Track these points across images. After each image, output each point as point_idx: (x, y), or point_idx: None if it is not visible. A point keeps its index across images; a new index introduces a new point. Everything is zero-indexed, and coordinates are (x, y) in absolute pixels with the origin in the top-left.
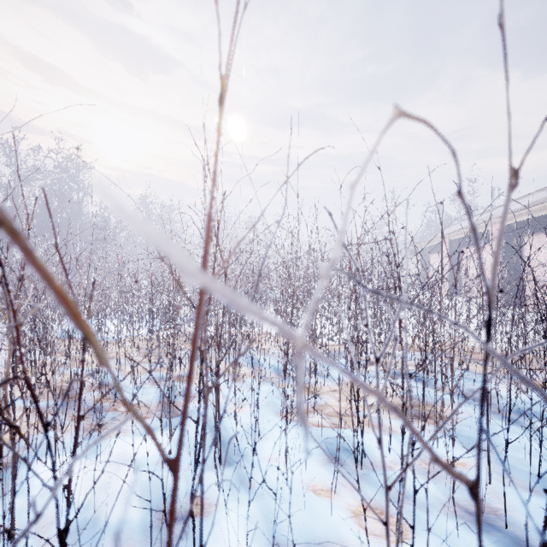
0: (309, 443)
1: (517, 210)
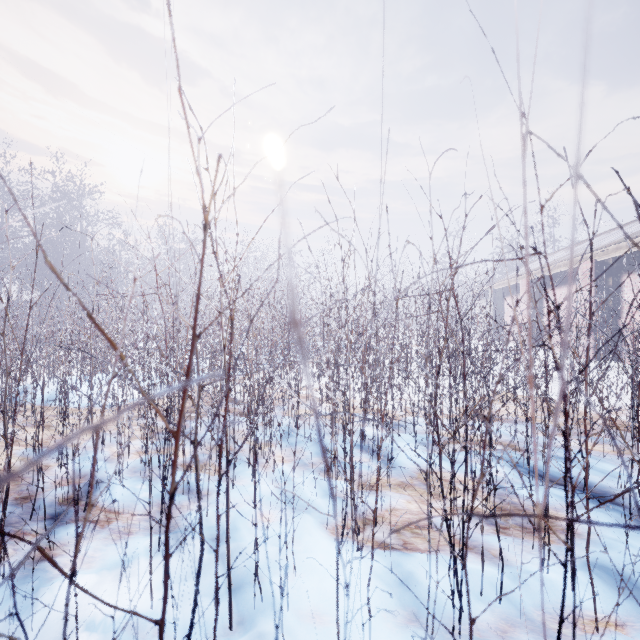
0: (373, 585)
1: (615, 243)
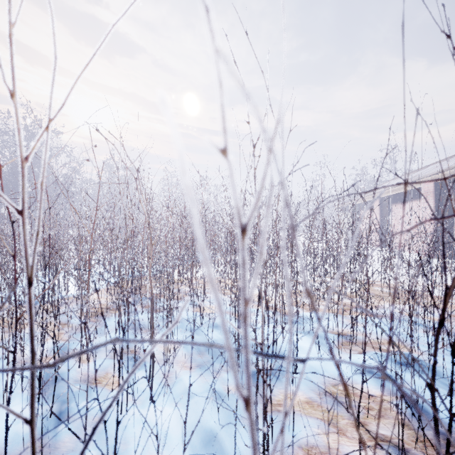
0: None
1: (452, 168)
